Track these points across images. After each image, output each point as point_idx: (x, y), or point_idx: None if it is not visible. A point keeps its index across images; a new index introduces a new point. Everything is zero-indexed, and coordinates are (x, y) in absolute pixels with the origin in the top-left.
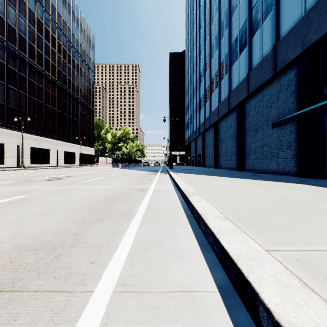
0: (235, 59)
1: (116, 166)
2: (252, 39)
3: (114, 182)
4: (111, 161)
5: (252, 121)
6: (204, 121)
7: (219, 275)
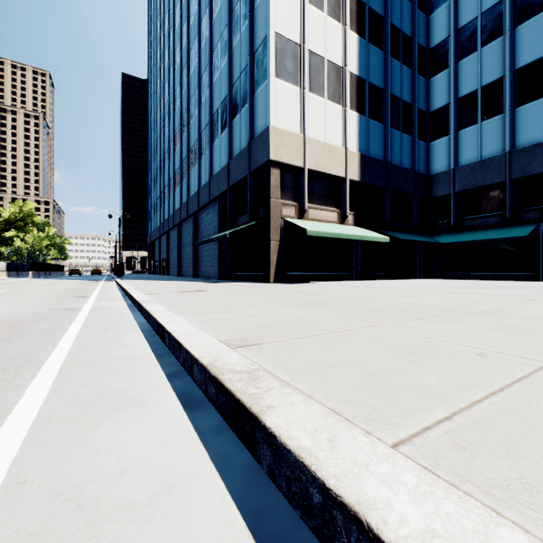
0: (192, 166)
1: (15, 276)
2: (201, 159)
3: (61, 285)
4: (6, 267)
5: (202, 232)
6: (168, 218)
7: (167, 369)
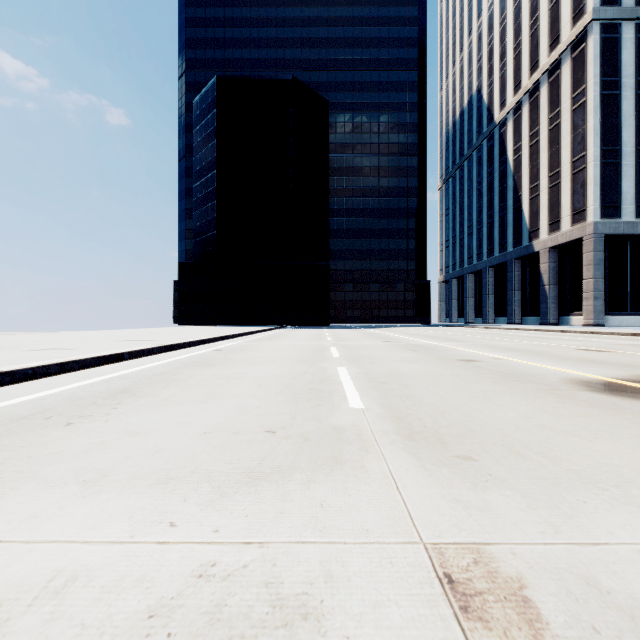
0: None
1: None
2: None
3: None
4: None
5: None
6: None
7: None
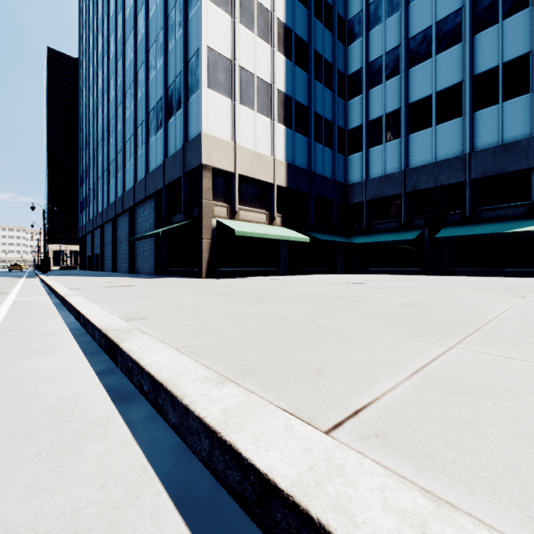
0: (128, 161)
1: None
2: (137, 155)
3: None
4: None
5: (139, 228)
6: (102, 212)
7: (99, 367)
